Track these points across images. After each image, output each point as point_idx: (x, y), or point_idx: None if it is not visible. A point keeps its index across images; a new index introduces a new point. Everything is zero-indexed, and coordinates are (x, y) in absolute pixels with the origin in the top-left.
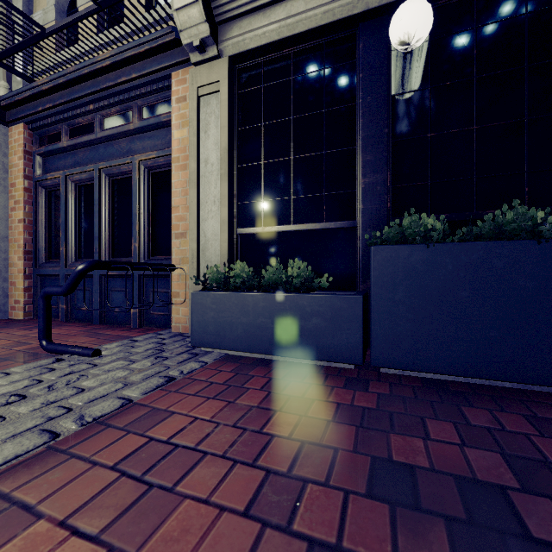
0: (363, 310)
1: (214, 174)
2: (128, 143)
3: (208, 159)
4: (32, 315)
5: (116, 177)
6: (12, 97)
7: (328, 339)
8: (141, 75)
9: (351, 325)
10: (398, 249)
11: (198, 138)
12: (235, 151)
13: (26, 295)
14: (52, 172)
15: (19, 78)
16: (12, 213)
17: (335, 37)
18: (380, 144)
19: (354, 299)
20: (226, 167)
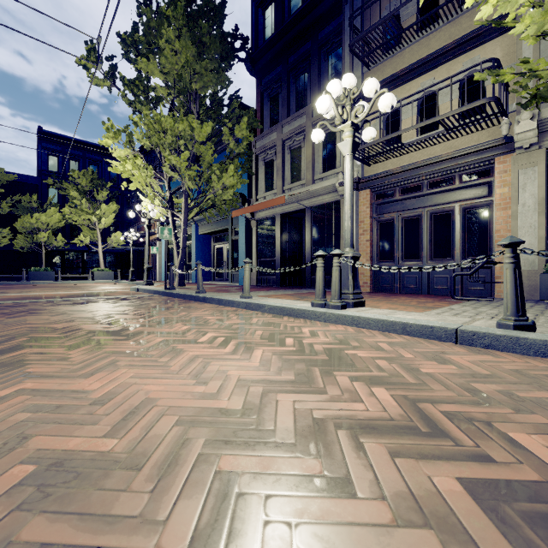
0: None
1: (530, 212)
2: (448, 195)
3: (524, 204)
4: (371, 290)
5: (437, 214)
6: (370, 178)
7: None
8: (470, 161)
9: None
10: None
11: (518, 193)
12: (545, 197)
13: (370, 279)
14: (387, 214)
15: (358, 164)
16: (361, 236)
17: None
18: None
19: None
20: (543, 208)
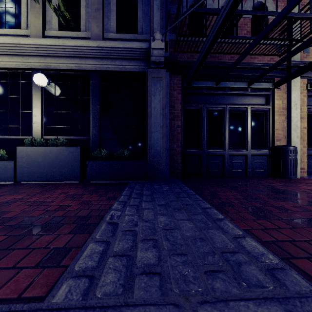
0: (14, 165)
1: None
2: None
3: None
4: None
5: None
6: None
7: (3, 175)
8: None
9: (10, 170)
10: (24, 147)
11: None
12: None
13: None
14: None
15: None
16: None
17: (24, 71)
18: (39, 112)
19: (11, 162)
20: None
